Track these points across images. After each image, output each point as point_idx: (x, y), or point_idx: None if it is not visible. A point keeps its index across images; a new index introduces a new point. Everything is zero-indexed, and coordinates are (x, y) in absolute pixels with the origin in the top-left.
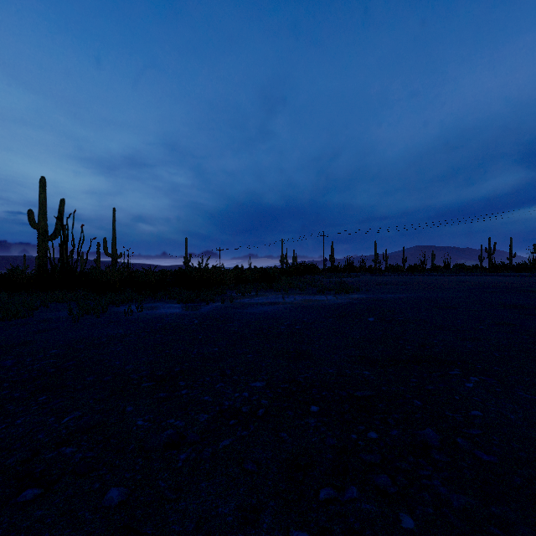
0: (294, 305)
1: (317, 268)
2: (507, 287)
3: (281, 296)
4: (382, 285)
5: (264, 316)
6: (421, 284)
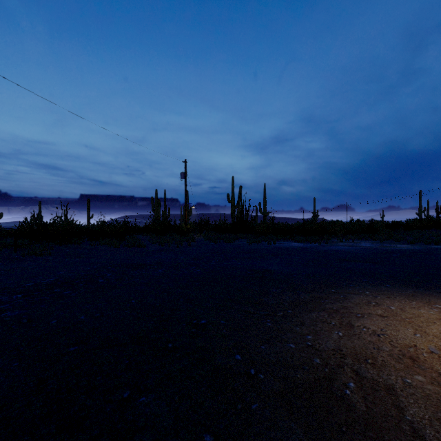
0: (365, 247)
1: None
2: None
3: (371, 243)
4: None
5: (332, 249)
6: None
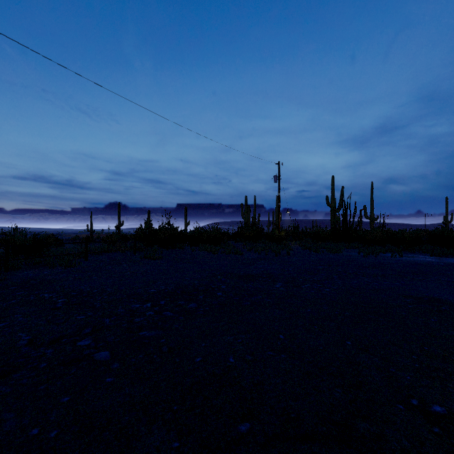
0: None
1: None
2: None
3: None
4: None
5: None
6: None
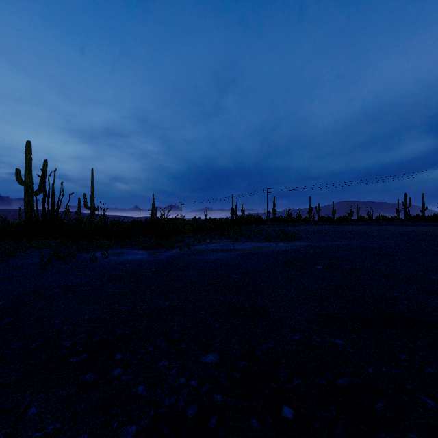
0: (244, 252)
1: (262, 219)
2: (431, 235)
3: (233, 243)
4: (319, 233)
5: (217, 263)
6: (353, 232)
